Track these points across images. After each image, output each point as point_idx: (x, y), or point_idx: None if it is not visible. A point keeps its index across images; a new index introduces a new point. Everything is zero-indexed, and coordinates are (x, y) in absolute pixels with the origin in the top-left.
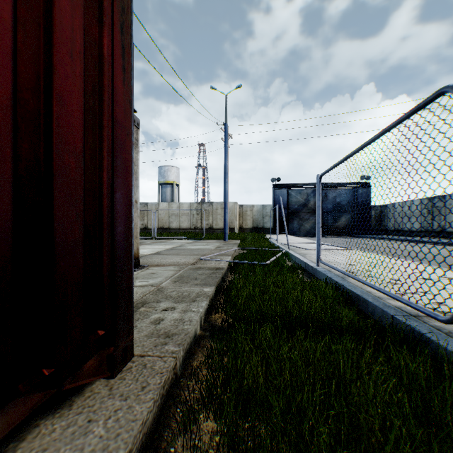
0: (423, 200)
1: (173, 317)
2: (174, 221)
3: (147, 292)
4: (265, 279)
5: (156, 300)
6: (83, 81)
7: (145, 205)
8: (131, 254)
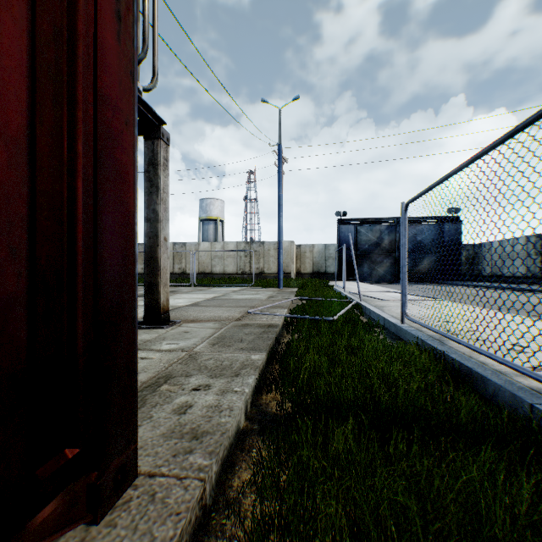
0: (530, 238)
1: (206, 402)
2: (217, 265)
3: (175, 360)
4: (334, 342)
5: (185, 373)
6: (27, 8)
7: (183, 245)
8: (133, 315)
